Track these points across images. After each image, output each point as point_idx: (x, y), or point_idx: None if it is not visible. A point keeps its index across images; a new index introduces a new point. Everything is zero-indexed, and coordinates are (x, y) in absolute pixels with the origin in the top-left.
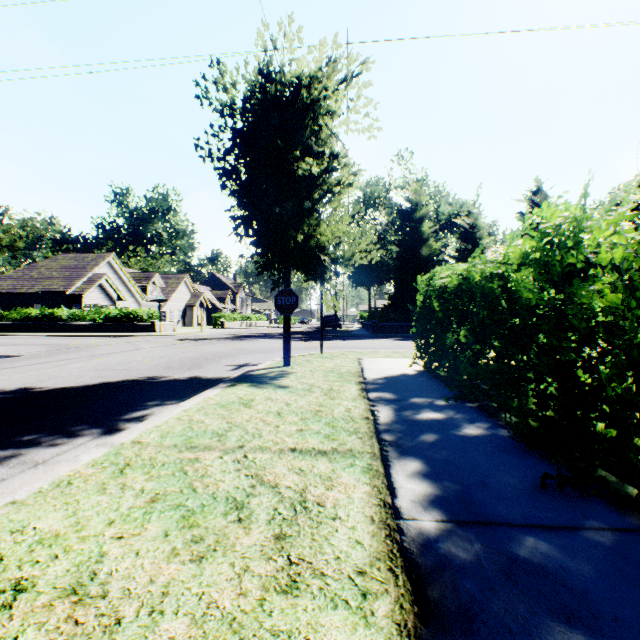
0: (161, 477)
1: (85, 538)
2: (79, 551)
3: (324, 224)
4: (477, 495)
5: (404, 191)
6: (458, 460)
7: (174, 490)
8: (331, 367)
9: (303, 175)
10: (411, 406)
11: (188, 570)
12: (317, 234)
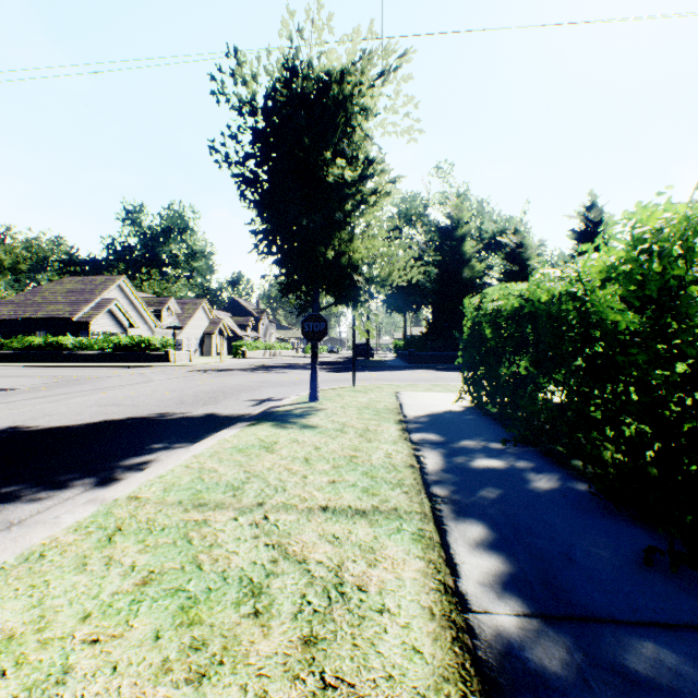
0: (158, 547)
1: (47, 642)
2: (35, 664)
3: (357, 240)
4: (563, 575)
5: (444, 207)
6: (530, 523)
7: (173, 567)
8: (365, 402)
9: (334, 183)
10: (463, 450)
11: (182, 697)
12: (350, 251)
